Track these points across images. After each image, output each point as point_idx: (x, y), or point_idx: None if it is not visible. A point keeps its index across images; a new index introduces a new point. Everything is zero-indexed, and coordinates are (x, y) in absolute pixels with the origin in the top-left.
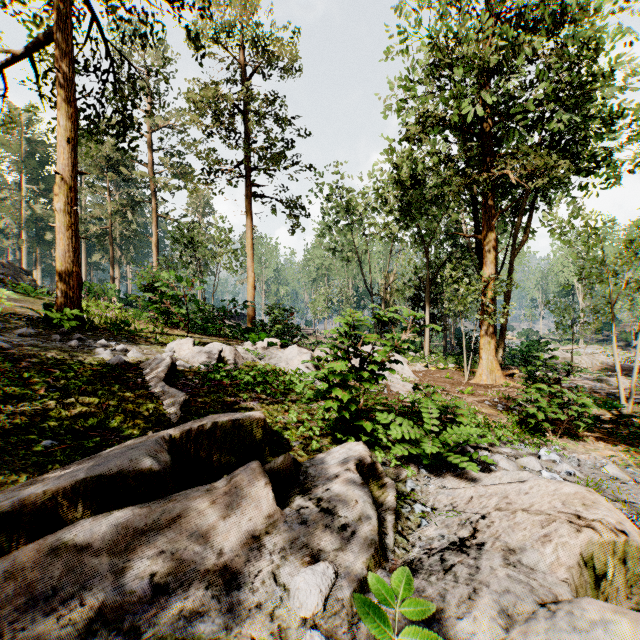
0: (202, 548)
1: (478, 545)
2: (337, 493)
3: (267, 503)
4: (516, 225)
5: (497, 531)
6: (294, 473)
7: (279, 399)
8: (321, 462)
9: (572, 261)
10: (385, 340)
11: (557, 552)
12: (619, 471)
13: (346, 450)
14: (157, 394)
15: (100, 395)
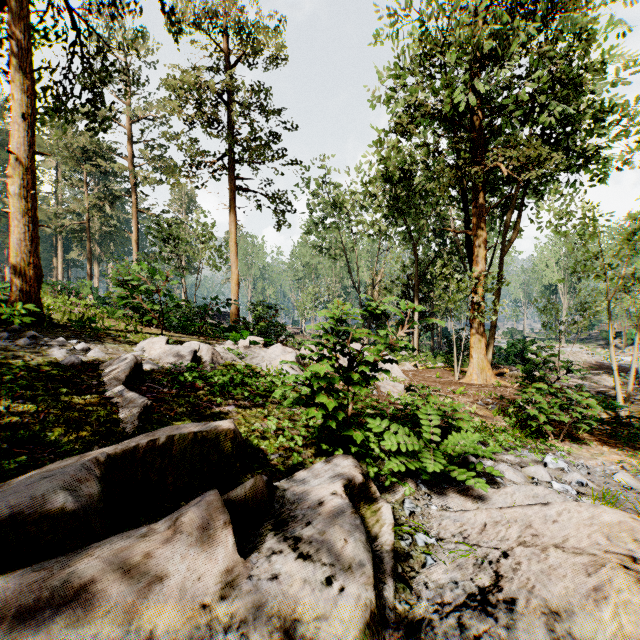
0: (124, 629)
1: (507, 602)
2: (320, 529)
3: (226, 550)
4: (506, 221)
5: (527, 577)
6: (267, 500)
7: (258, 403)
8: (302, 482)
9: (555, 261)
10: (377, 336)
11: (618, 616)
12: (632, 479)
13: (333, 466)
14: (113, 399)
15: (40, 402)
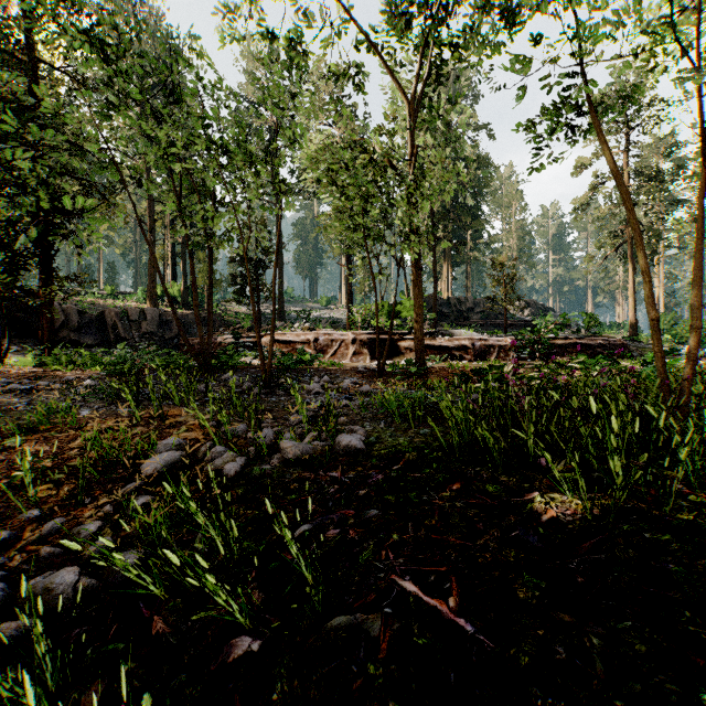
0: None
1: None
2: None
3: None
4: None
5: None
6: None
7: None
8: None
9: None
10: None
11: None
12: None
13: None
14: None
15: None
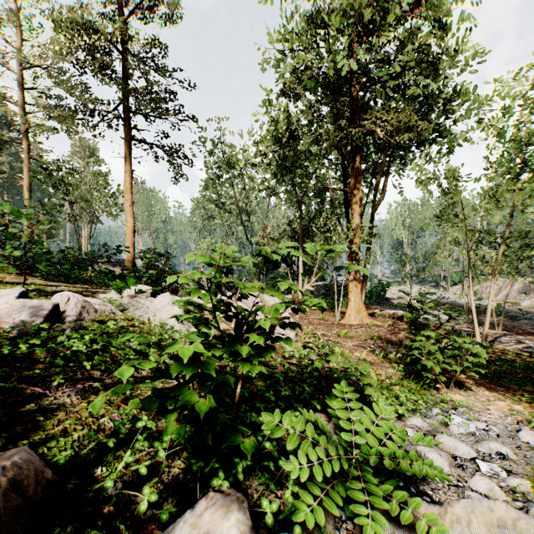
0: None
1: None
2: None
3: None
4: (376, 183)
5: None
6: None
7: None
8: None
9: (402, 222)
10: (274, 291)
11: None
12: None
13: None
14: None
15: None
